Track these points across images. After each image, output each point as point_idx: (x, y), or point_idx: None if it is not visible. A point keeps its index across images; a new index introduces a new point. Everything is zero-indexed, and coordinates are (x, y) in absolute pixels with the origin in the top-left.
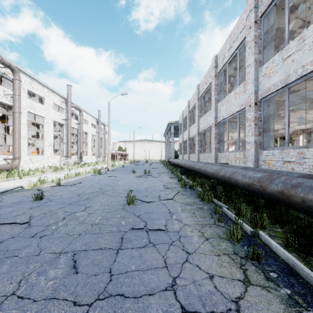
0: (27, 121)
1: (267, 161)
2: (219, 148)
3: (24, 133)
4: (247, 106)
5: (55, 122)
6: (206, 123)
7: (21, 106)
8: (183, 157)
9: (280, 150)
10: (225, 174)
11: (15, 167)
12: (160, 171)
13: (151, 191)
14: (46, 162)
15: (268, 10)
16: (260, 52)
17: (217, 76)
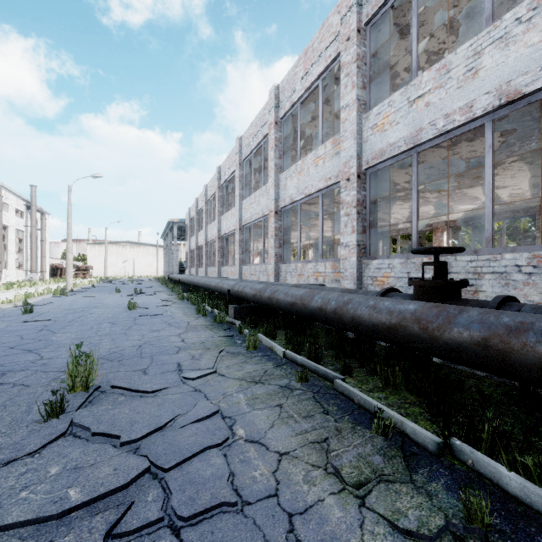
0: None
1: (245, 274)
2: (223, 263)
3: None
4: (236, 229)
5: None
6: (213, 233)
7: None
8: (190, 272)
9: (250, 266)
10: (208, 283)
11: None
12: (157, 291)
13: (148, 304)
14: None
15: (246, 160)
16: (243, 188)
17: (221, 188)
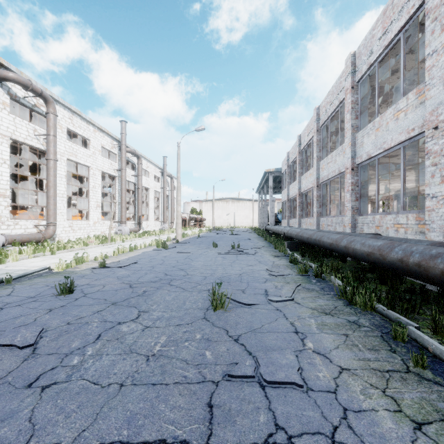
0: (69, 174)
1: None
2: (359, 209)
3: (62, 189)
4: (429, 129)
5: (104, 174)
6: (332, 168)
7: (58, 151)
8: (288, 223)
9: None
10: (407, 257)
11: (49, 236)
12: (256, 245)
13: (249, 281)
14: (91, 229)
15: None
16: None
17: (355, 88)
